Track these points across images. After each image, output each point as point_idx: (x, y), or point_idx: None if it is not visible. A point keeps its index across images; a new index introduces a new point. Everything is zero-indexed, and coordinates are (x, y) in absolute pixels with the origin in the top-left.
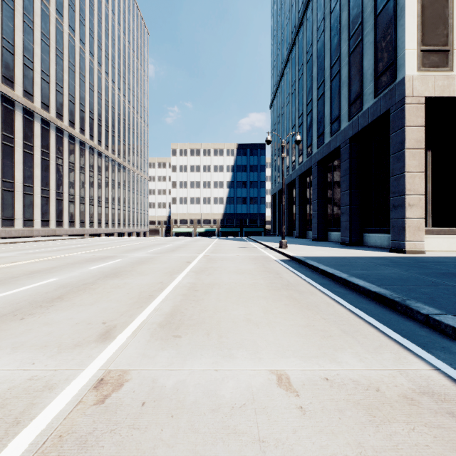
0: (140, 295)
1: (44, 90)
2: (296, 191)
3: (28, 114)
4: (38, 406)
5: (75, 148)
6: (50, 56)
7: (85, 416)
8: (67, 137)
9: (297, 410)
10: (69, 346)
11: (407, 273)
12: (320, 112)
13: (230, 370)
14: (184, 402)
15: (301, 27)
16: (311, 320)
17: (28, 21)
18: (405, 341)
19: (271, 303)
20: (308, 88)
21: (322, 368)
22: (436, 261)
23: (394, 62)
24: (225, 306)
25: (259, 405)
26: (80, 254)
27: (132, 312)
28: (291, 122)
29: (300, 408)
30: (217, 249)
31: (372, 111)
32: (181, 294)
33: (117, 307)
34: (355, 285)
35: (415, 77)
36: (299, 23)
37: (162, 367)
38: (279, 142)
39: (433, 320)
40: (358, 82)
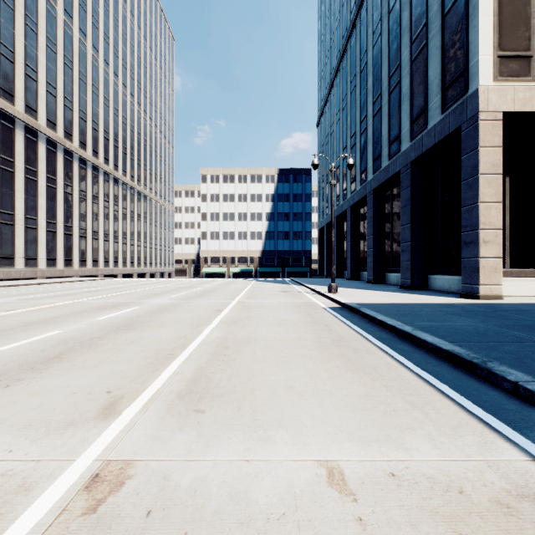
0: (157, 353)
1: (50, 105)
2: (347, 224)
3: (31, 133)
4: (7, 517)
5: (87, 174)
6: (57, 65)
7: (68, 533)
8: (77, 160)
9: (355, 523)
10: (60, 425)
11: (484, 326)
12: (376, 131)
13: (266, 460)
14: (203, 511)
15: (353, 30)
16: (369, 389)
17: (30, 23)
18: (491, 418)
19: (319, 365)
20: (362, 103)
21: (386, 458)
22: (517, 309)
23: (465, 70)
24: (262, 369)
25: (304, 516)
26: (90, 299)
27: (146, 377)
28: (342, 143)
29: (359, 520)
30: (254, 293)
31: (439, 129)
32: (208, 353)
33: (128, 370)
34: (422, 341)
35: (491, 88)
36: (351, 26)
37: (177, 456)
38: (328, 166)
39: (524, 390)
40: (422, 94)
